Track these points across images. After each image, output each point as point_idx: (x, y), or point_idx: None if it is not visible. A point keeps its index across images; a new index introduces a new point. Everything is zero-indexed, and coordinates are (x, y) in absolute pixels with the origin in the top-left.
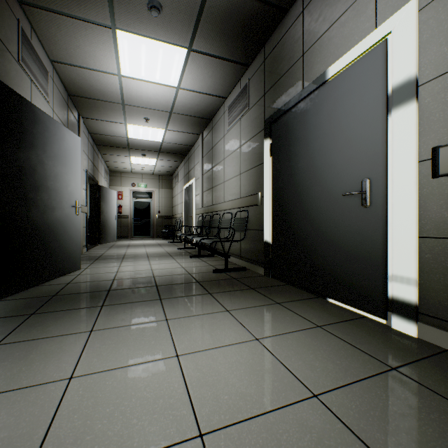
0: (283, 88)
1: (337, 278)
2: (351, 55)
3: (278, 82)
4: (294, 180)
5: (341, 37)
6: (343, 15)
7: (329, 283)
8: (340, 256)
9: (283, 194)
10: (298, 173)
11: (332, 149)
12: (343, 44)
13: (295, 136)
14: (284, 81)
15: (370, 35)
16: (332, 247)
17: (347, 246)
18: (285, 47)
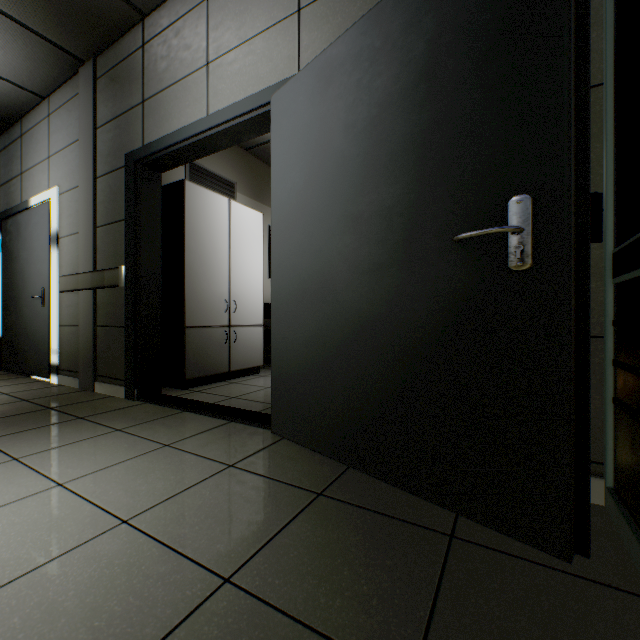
0: (11, 192)
1: (34, 358)
2: (39, 199)
3: (8, 183)
4: (16, 280)
5: (38, 180)
6: (39, 165)
7: (32, 364)
8: (36, 342)
9: (10, 291)
10: (18, 274)
11: (33, 261)
12: (39, 186)
13: (16, 242)
14: (12, 186)
15: (45, 193)
16: (33, 336)
17: (38, 334)
18: (13, 155)
